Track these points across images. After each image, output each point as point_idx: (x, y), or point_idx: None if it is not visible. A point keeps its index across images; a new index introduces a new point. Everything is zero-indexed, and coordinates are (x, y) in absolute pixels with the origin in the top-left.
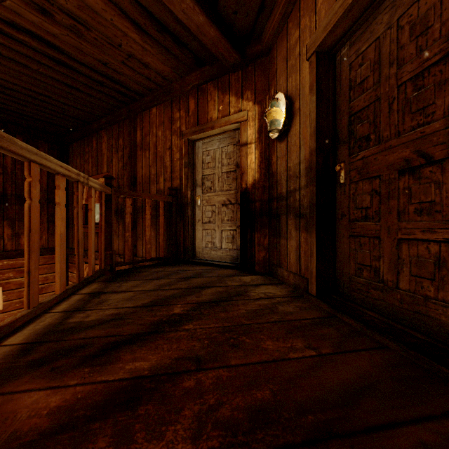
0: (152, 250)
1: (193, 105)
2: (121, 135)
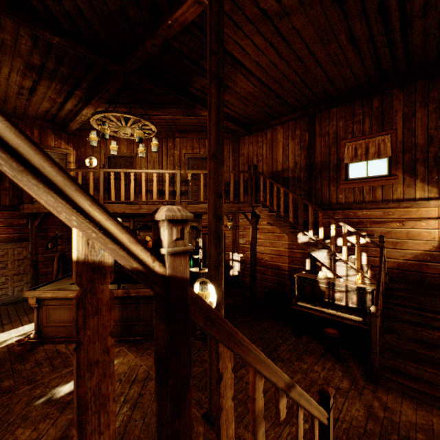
0: None
1: (38, 133)
2: None
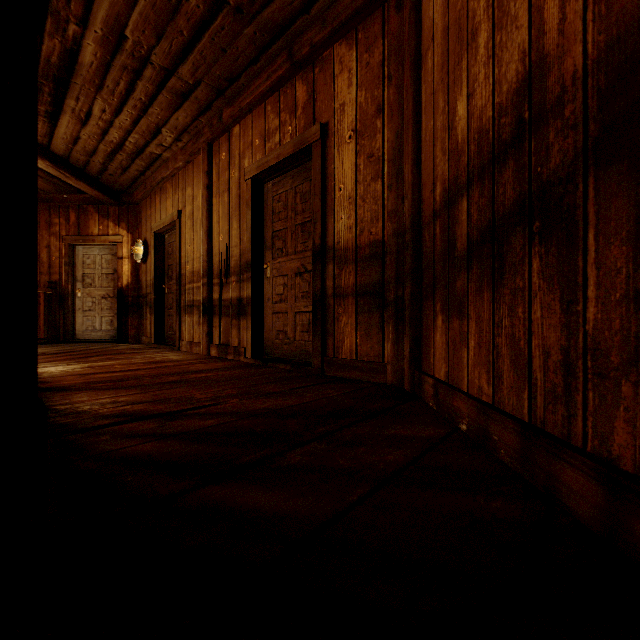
0: None
1: (75, 218)
2: None
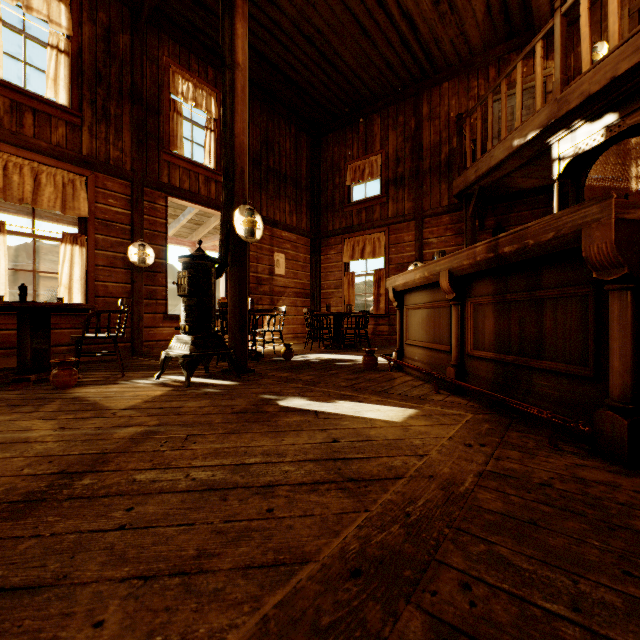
0: (443, 200)
1: (494, 73)
2: (401, 114)
